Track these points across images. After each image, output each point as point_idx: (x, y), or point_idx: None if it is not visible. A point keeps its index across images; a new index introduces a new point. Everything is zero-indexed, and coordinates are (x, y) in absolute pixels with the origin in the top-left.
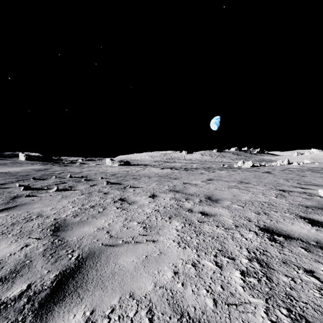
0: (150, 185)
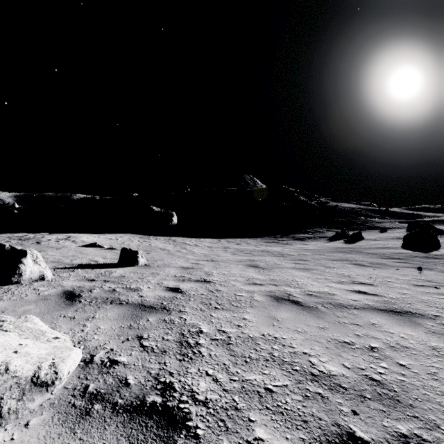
0: None
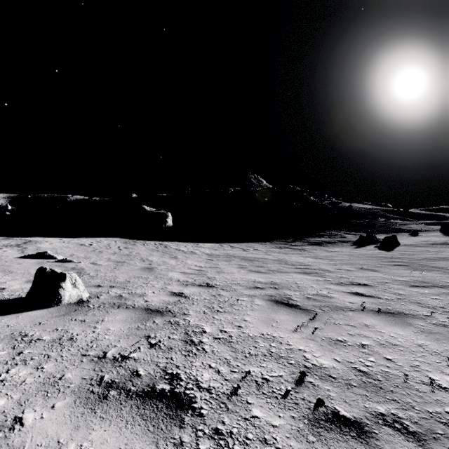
0: None
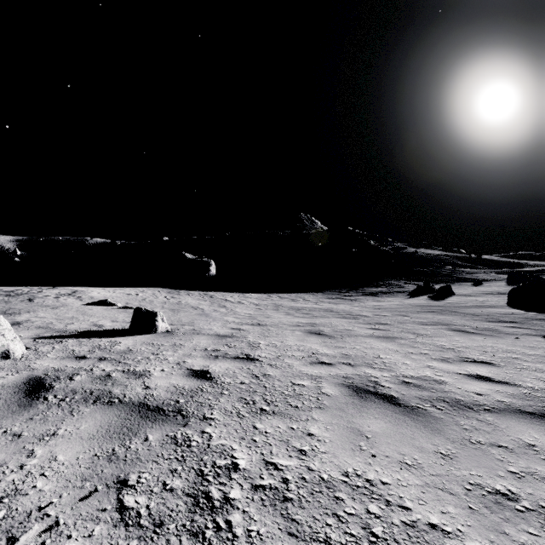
0: None
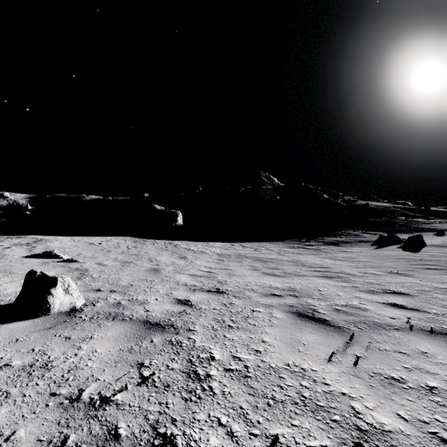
0: None
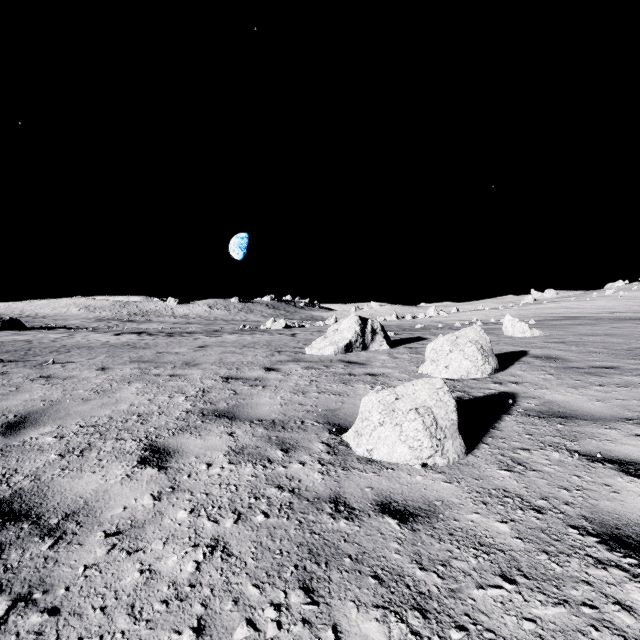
0: (94, 358)
